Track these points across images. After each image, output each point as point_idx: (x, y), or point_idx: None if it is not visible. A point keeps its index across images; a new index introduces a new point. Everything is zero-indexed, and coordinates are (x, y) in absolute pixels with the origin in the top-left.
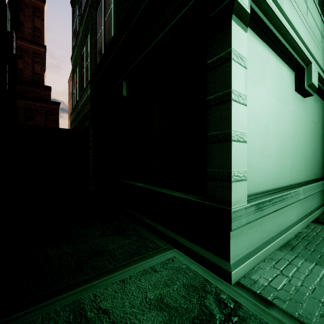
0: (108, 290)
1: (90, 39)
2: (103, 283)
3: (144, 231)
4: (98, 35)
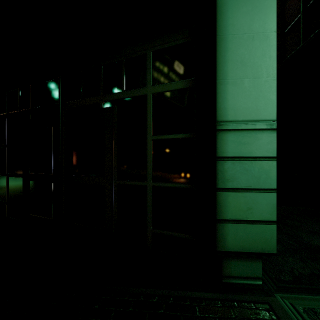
0: None
1: None
2: None
3: None
4: (287, 28)
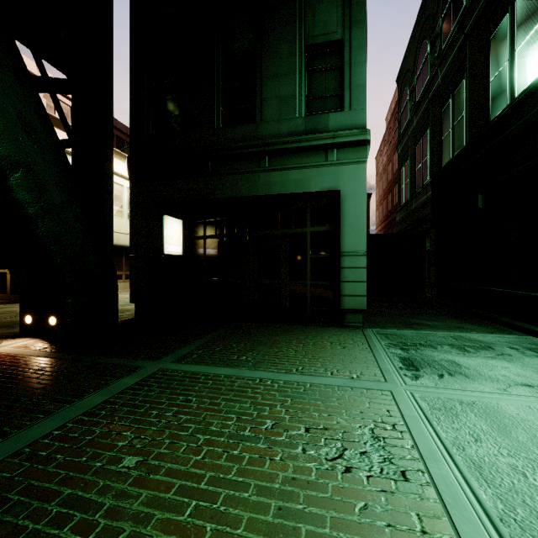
0: (473, 336)
1: (431, 135)
2: (469, 334)
3: (501, 327)
4: (443, 136)
